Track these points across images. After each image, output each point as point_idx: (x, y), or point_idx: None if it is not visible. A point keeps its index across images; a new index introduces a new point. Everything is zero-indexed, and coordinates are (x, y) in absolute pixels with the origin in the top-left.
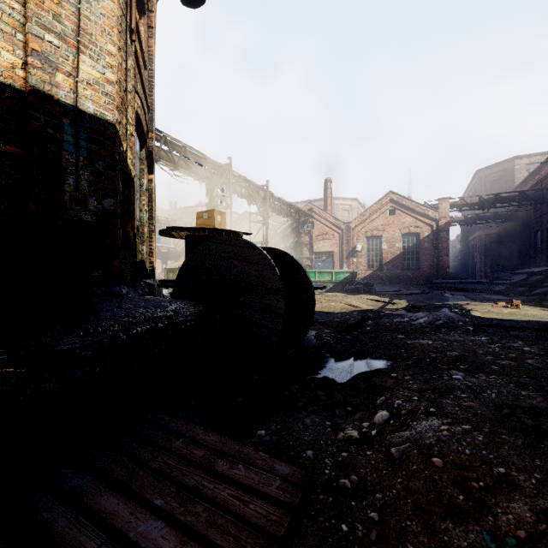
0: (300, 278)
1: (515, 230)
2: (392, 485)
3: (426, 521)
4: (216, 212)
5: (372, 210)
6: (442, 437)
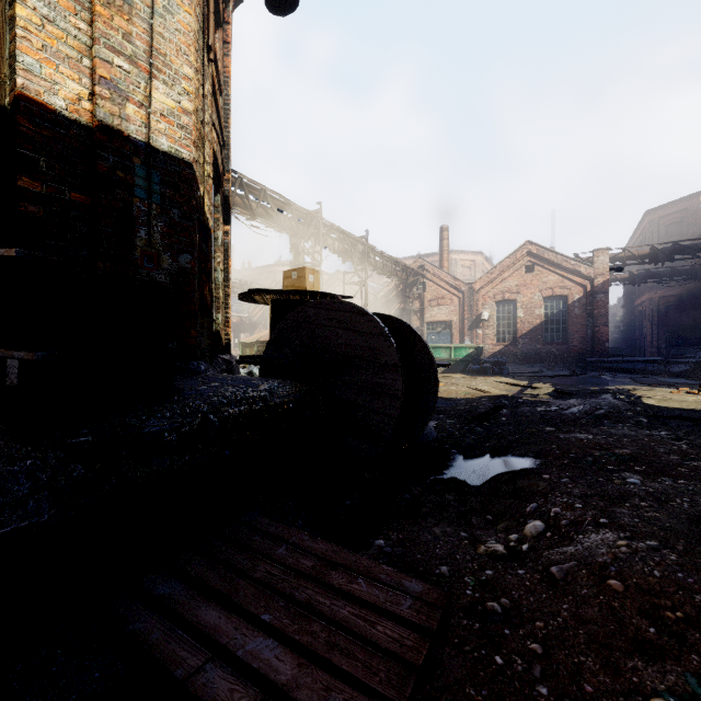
0: (419, 352)
1: None
2: (556, 612)
3: (606, 657)
4: (307, 271)
5: (502, 266)
6: (620, 555)
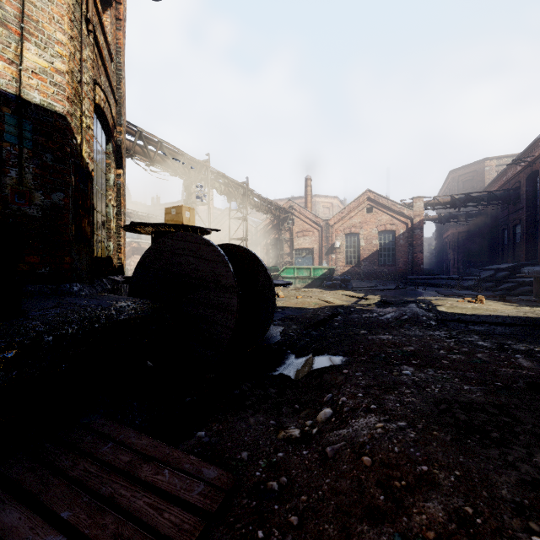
0: (261, 275)
1: (485, 228)
2: (320, 486)
3: (345, 523)
4: (184, 208)
5: (350, 207)
6: (375, 435)
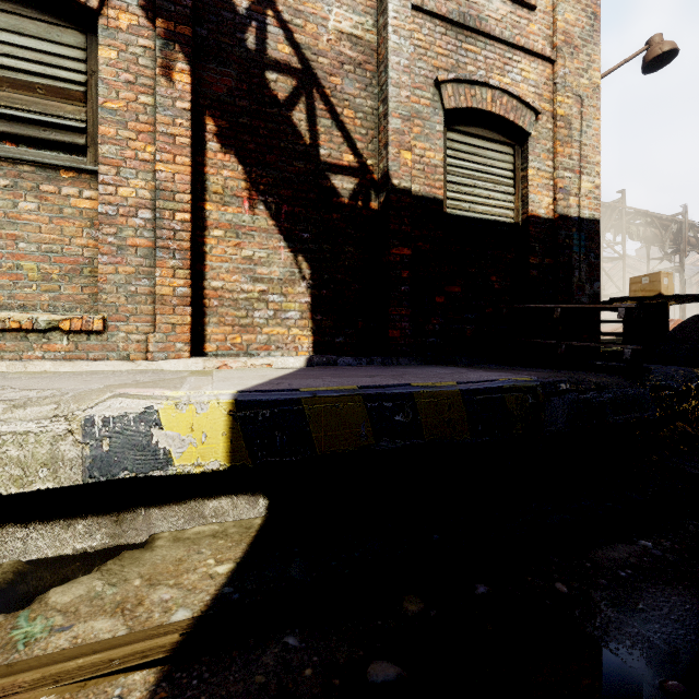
0: None
1: None
2: None
3: None
4: (661, 275)
5: None
6: None
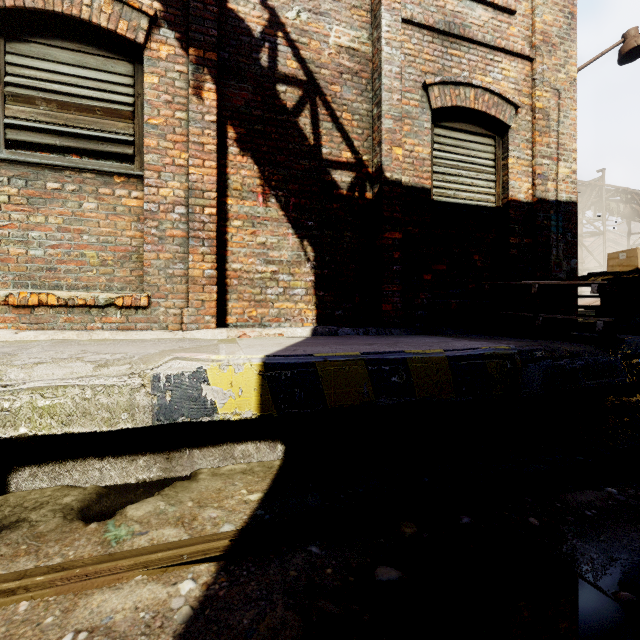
0: None
1: None
2: None
3: None
4: (638, 251)
5: None
6: None
